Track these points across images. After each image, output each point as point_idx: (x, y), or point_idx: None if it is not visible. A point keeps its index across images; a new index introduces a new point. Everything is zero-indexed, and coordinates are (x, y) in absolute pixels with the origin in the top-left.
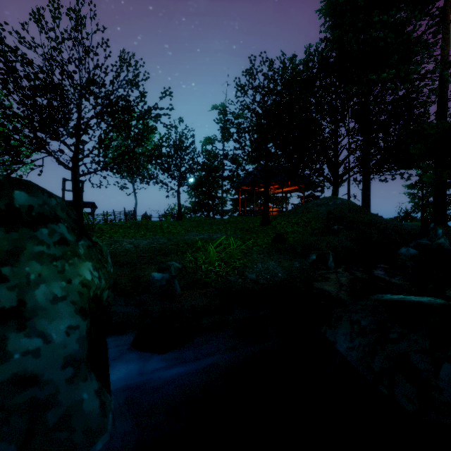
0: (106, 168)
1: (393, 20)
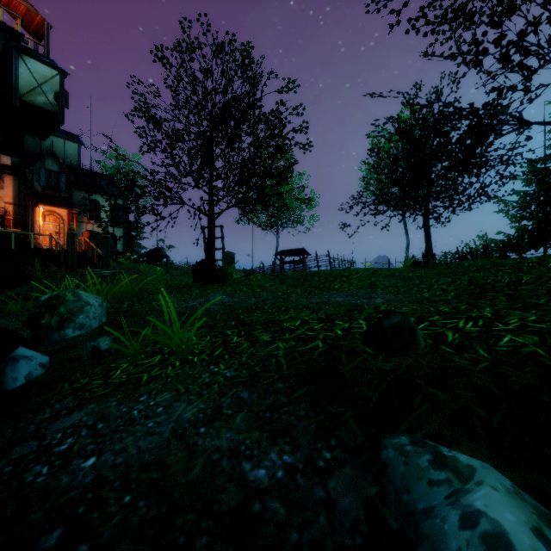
0: (264, 205)
1: None
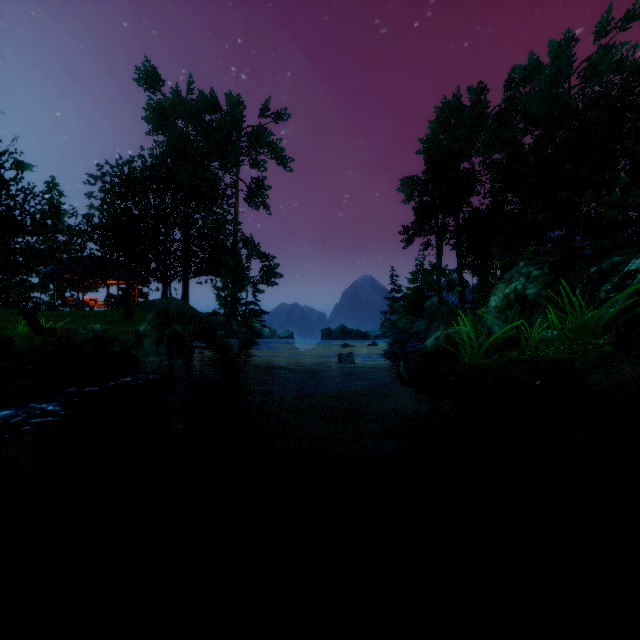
0: None
1: (210, 176)
